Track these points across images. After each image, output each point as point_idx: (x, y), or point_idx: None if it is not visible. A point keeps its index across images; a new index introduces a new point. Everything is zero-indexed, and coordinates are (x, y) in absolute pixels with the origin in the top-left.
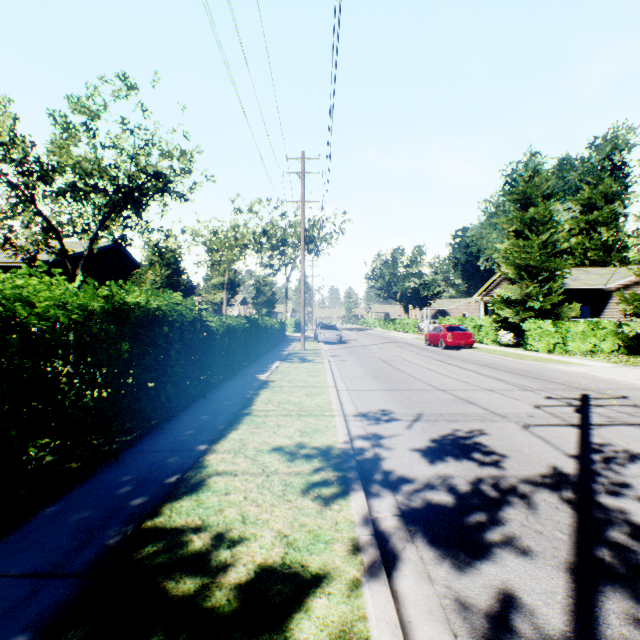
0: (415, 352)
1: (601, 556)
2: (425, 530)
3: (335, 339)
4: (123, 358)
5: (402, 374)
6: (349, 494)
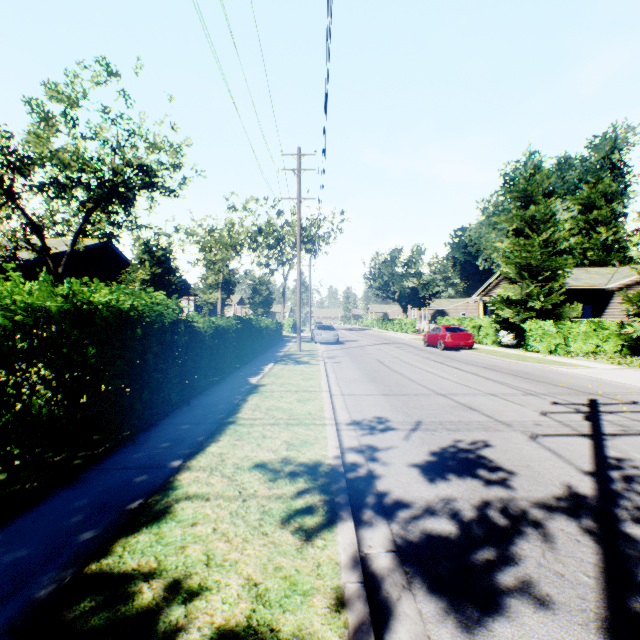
0: (413, 353)
1: (638, 610)
2: (424, 572)
3: (332, 340)
4: (89, 364)
5: (400, 377)
6: (336, 525)
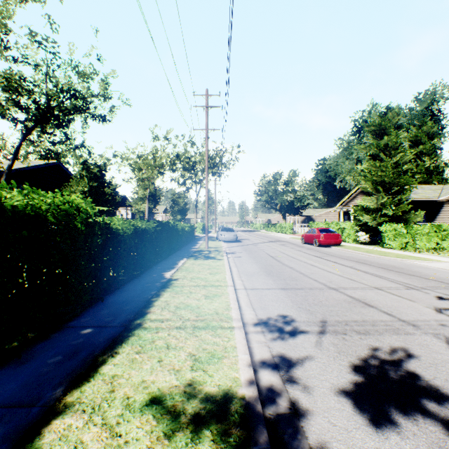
0: (296, 249)
1: None
2: None
3: (232, 239)
4: None
5: (291, 270)
6: None
